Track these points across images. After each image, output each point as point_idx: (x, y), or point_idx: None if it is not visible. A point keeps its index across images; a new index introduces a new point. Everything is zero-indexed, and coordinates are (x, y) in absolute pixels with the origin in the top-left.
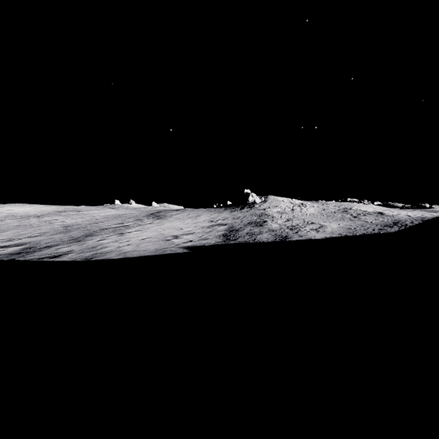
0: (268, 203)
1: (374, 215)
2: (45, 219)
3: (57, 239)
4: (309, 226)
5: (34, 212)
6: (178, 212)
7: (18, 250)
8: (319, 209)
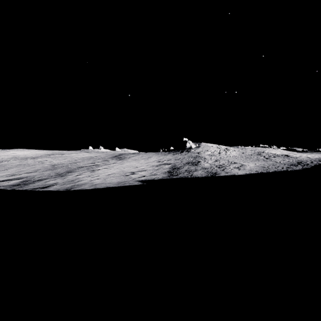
0: (201, 148)
1: (282, 157)
2: (38, 160)
3: (46, 174)
4: (233, 165)
5: (31, 155)
6: (134, 155)
7: (18, 182)
8: (240, 152)
